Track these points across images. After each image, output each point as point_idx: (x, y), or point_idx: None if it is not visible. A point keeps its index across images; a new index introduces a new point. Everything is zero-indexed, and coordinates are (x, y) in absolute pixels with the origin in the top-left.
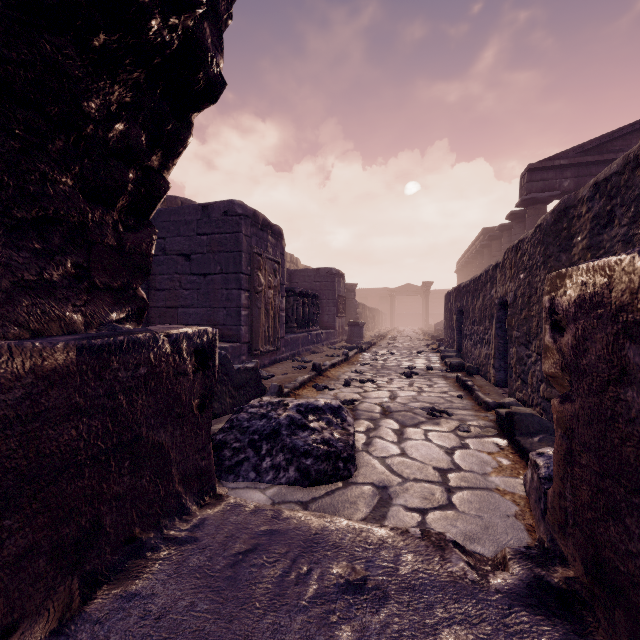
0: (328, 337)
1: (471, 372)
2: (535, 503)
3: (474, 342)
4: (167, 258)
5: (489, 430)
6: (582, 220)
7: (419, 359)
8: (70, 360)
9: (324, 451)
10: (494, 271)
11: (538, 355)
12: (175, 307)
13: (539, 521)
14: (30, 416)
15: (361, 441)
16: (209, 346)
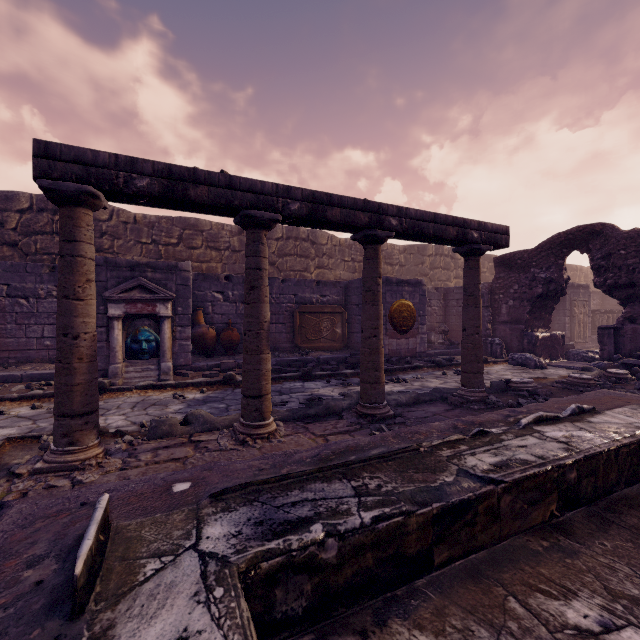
0: None
1: None
2: None
3: None
4: None
5: None
6: None
7: None
8: (549, 335)
9: (590, 357)
10: None
11: None
12: None
13: None
14: (547, 340)
15: None
16: (563, 335)
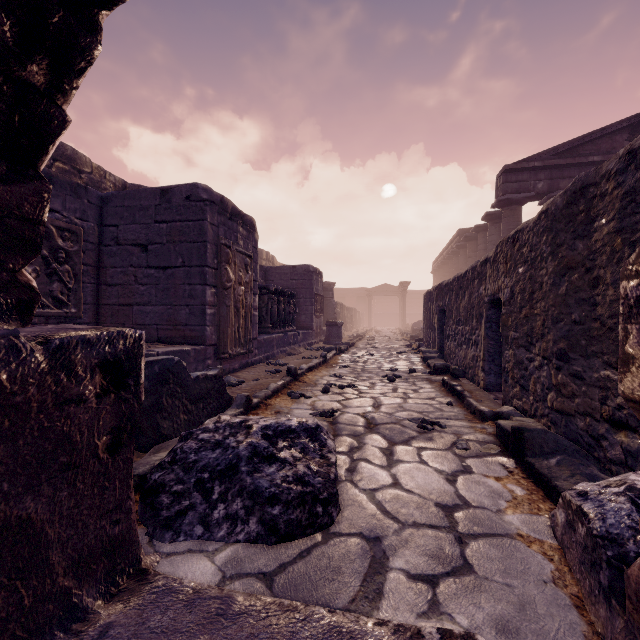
0: (305, 338)
1: (457, 375)
2: (581, 565)
3: (458, 343)
4: (120, 248)
5: (490, 446)
6: (608, 199)
7: (400, 360)
8: None
9: (297, 493)
10: (483, 267)
11: (544, 359)
12: (130, 305)
13: (594, 596)
14: None
15: (344, 466)
16: (128, 356)
